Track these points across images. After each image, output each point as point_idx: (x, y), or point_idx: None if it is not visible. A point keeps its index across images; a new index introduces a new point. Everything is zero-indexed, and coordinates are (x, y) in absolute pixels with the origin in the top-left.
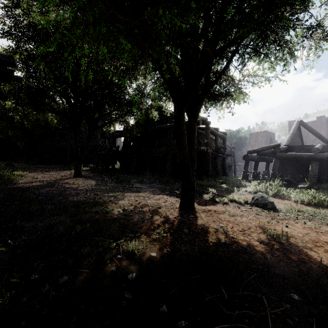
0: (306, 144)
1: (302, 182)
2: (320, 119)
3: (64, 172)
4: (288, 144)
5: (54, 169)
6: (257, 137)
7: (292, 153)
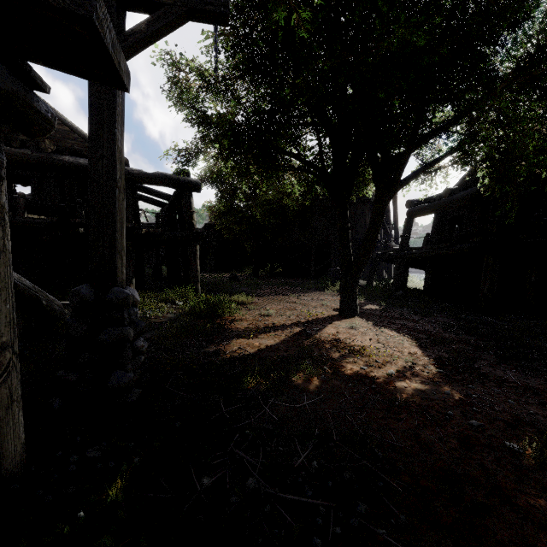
0: None
1: None
2: None
3: (312, 298)
4: None
5: (292, 289)
6: None
7: None
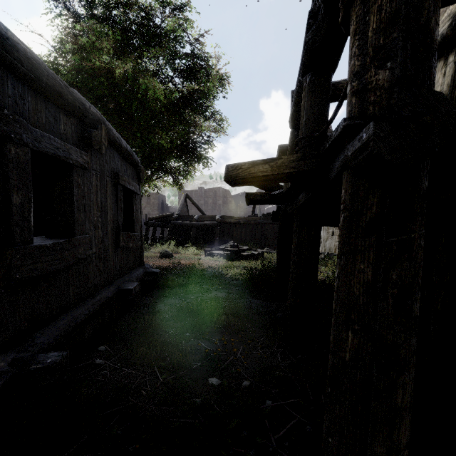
0: (191, 211)
1: (187, 243)
2: (201, 189)
3: None
4: (178, 213)
5: None
6: (149, 198)
7: (181, 221)
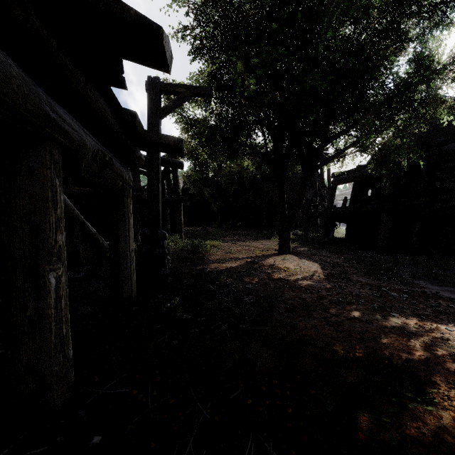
0: None
1: None
2: None
3: (262, 243)
4: None
5: (248, 237)
6: None
7: None
